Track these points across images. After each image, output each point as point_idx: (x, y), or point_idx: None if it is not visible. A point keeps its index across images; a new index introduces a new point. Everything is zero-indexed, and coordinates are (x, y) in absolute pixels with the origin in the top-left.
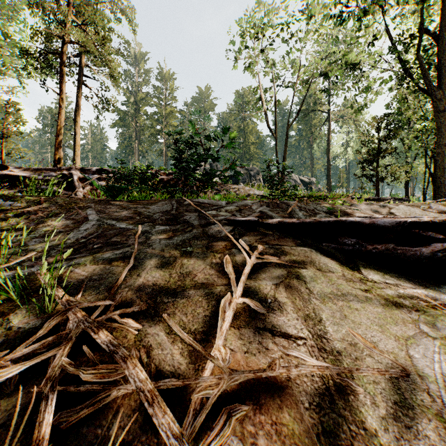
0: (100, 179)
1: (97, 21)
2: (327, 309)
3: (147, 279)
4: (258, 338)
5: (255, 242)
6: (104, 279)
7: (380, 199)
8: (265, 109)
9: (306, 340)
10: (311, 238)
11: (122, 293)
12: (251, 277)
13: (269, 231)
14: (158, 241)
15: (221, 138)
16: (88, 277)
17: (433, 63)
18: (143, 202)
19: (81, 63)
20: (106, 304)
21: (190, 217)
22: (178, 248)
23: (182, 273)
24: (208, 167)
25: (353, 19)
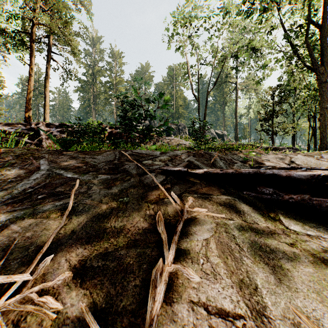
0: (61, 132)
1: (59, 8)
2: (260, 271)
3: (80, 235)
4: (193, 318)
5: (185, 191)
6: (37, 237)
7: (276, 148)
8: (190, 80)
9: (245, 319)
10: (233, 187)
11: (47, 261)
12: (182, 231)
13: (196, 180)
14: (98, 191)
15: (156, 100)
16: (21, 234)
17: (316, 47)
18: (91, 152)
19: (49, 43)
20: (22, 280)
21: (129, 166)
22: (116, 198)
23: (116, 228)
24: (146, 123)
25: (256, 13)
